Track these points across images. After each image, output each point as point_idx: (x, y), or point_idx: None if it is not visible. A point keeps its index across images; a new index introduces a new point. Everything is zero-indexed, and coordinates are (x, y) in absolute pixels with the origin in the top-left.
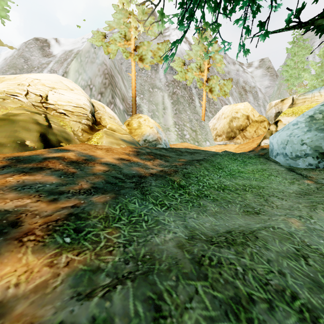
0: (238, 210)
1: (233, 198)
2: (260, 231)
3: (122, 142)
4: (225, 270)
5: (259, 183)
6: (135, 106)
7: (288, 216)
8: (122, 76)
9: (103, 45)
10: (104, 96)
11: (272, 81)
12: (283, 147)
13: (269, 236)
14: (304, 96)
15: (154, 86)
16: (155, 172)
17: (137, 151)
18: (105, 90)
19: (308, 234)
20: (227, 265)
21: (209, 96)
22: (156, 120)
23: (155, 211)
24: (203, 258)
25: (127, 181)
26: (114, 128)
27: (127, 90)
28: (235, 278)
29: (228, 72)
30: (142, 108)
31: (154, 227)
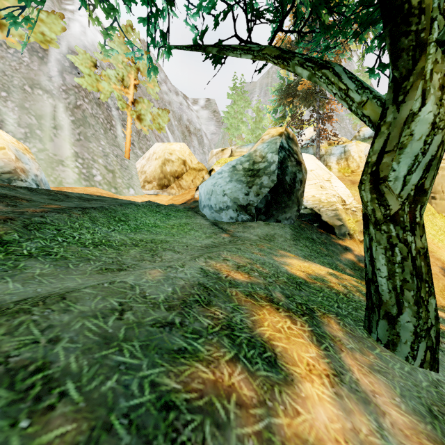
0: (92, 269)
1: (102, 255)
2: (83, 289)
3: None
4: None
5: (168, 237)
6: None
7: (155, 268)
8: None
9: None
10: None
11: (218, 127)
12: (209, 197)
13: (90, 294)
14: (241, 150)
15: (36, 85)
16: None
17: None
18: None
19: (159, 284)
20: None
21: (137, 125)
22: (35, 143)
23: None
24: None
25: None
26: None
27: None
28: None
29: (169, 102)
30: (3, 116)
31: None
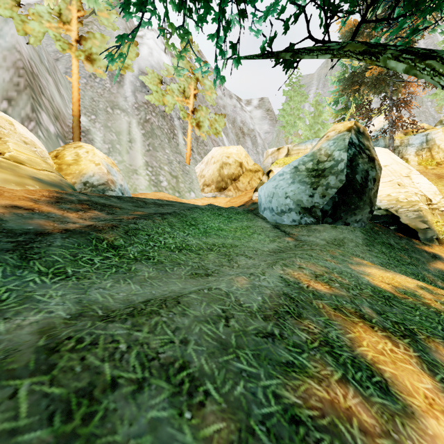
0: (184, 273)
1: (188, 260)
2: (189, 294)
3: (32, 181)
4: (95, 352)
5: (236, 241)
6: (79, 130)
7: (239, 275)
8: (56, 78)
9: (15, 18)
10: (15, 106)
11: (272, 126)
12: (270, 200)
13: (197, 299)
14: (298, 147)
15: (116, 106)
16: (76, 227)
17: (59, 197)
18: (18, 96)
19: (249, 292)
20: (105, 345)
21: (196, 132)
22: (116, 156)
23: (34, 284)
24: (66, 341)
25: (2, 241)
26: (22, 159)
27: (67, 103)
28: (106, 360)
29: (224, 106)
30: (93, 136)
31: (11, 308)
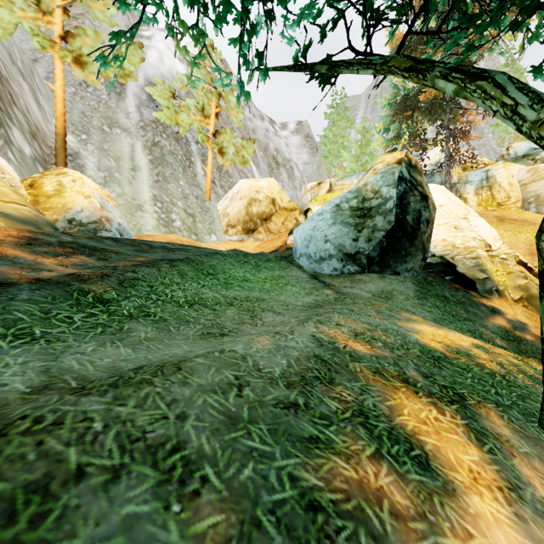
0: (193, 333)
1: (199, 316)
2: (195, 358)
3: None
4: (59, 434)
5: (264, 294)
6: (65, 152)
7: (262, 334)
8: (33, 85)
9: None
10: None
11: (312, 156)
12: (307, 244)
13: (203, 365)
14: (342, 182)
15: (114, 124)
16: (52, 276)
17: (32, 238)
18: None
19: (271, 355)
20: (73, 424)
21: (218, 160)
22: (115, 187)
23: None
24: (18, 422)
25: None
26: None
27: (48, 118)
28: (72, 444)
29: (253, 130)
30: (84, 161)
31: None
